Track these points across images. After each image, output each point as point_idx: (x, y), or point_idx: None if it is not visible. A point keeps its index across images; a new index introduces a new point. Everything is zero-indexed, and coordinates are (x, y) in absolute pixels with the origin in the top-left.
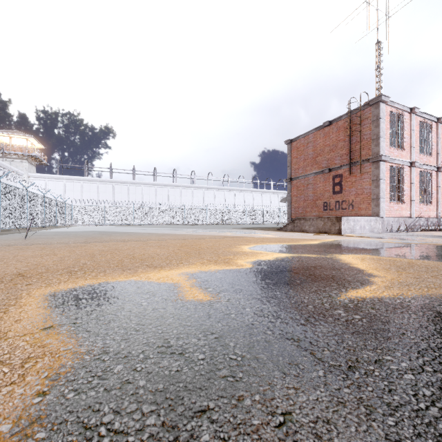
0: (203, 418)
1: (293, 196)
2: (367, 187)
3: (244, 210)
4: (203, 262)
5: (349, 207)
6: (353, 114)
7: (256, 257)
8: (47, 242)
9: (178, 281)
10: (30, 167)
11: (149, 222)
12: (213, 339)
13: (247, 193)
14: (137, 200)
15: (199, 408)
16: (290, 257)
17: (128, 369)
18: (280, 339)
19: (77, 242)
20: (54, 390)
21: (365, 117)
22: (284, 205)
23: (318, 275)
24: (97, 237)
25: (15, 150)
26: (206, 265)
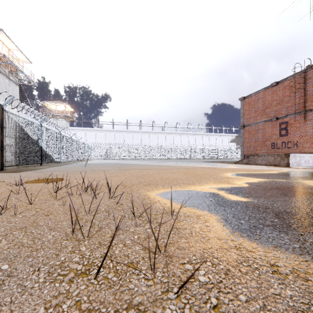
0: (303, 236)
1: (246, 138)
2: (310, 131)
3: (203, 148)
4: (213, 182)
5: (293, 146)
6: (297, 76)
7: (244, 180)
8: (100, 169)
9: (214, 191)
10: (66, 123)
11: (138, 157)
12: (273, 215)
13: (205, 136)
14: (129, 143)
15: (298, 234)
16: (267, 181)
17: (247, 222)
18: (309, 217)
19: (116, 169)
20: (227, 225)
21: (308, 77)
22: (233, 144)
23: (300, 191)
24: (121, 166)
25: (59, 113)
26: (217, 184)
